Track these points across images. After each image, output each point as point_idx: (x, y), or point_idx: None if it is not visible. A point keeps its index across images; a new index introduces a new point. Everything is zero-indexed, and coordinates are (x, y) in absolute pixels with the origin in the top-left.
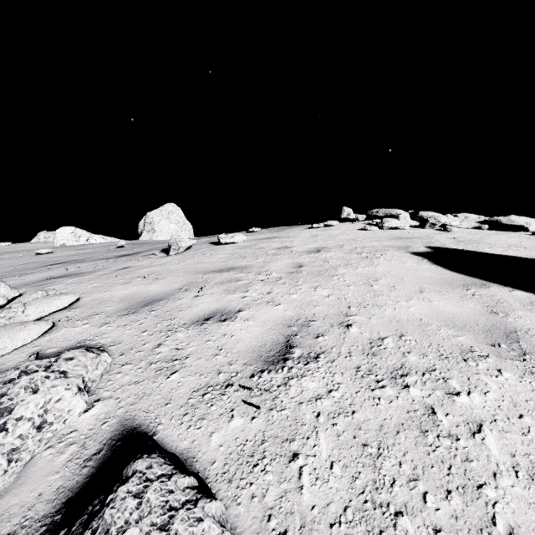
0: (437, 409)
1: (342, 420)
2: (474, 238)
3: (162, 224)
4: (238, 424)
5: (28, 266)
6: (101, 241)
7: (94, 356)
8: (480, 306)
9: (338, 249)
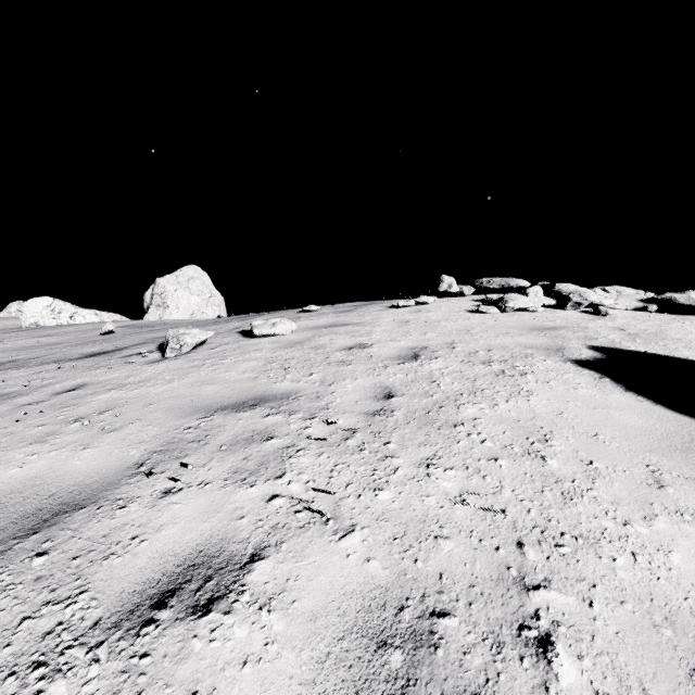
0: None
1: None
2: (649, 329)
3: (178, 296)
4: None
5: None
6: (92, 318)
7: None
8: None
9: (447, 352)
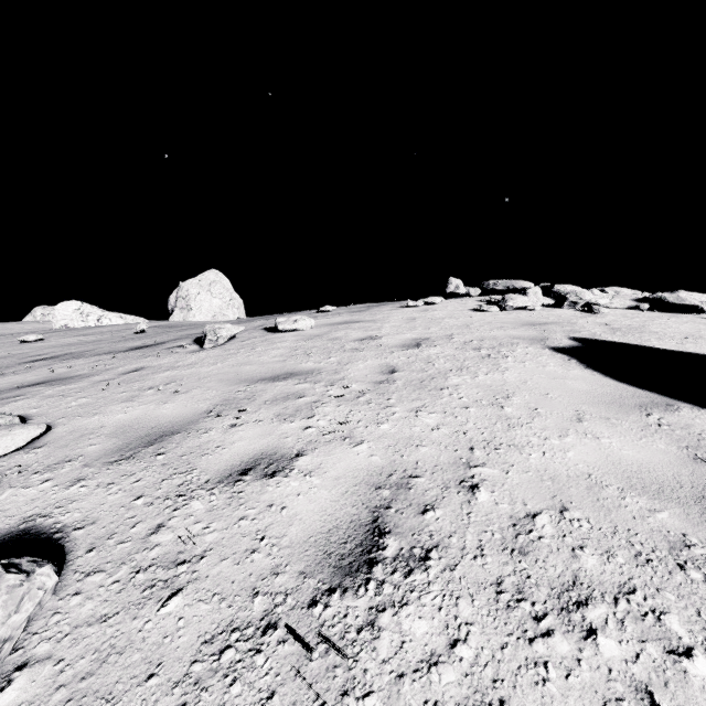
0: (659, 694)
1: None
2: (633, 324)
3: (201, 299)
4: None
5: (1, 362)
6: (118, 321)
7: (16, 581)
8: (675, 447)
9: (445, 342)
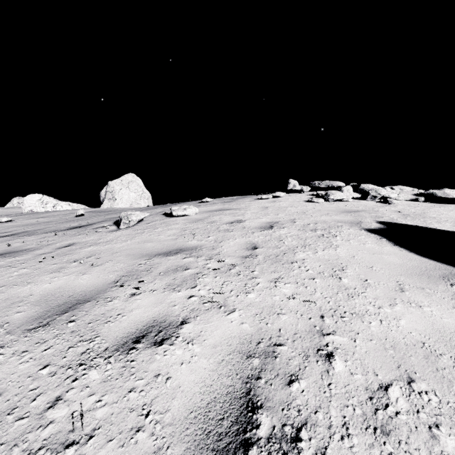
0: None
1: None
2: (417, 211)
3: (122, 193)
4: None
5: None
6: (67, 207)
7: None
8: None
9: (290, 225)
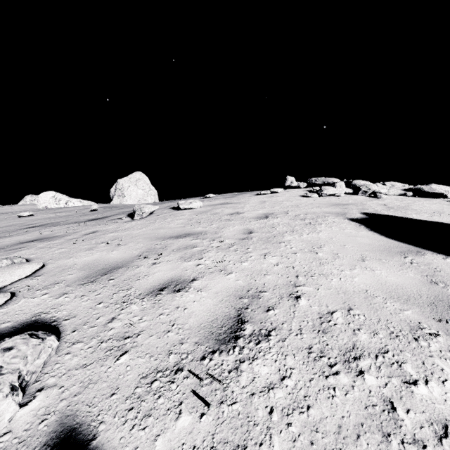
0: (396, 403)
1: (297, 419)
2: (401, 205)
3: (131, 190)
4: (186, 423)
5: (8, 228)
6: (78, 204)
7: (37, 342)
8: (419, 275)
9: (283, 215)
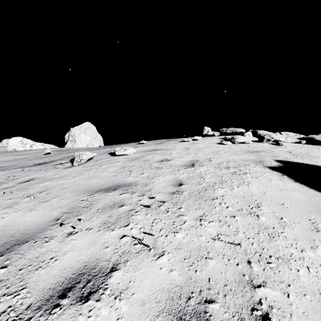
0: None
1: None
2: (303, 152)
3: (81, 136)
4: None
5: None
6: (41, 147)
7: None
8: None
9: (208, 163)
